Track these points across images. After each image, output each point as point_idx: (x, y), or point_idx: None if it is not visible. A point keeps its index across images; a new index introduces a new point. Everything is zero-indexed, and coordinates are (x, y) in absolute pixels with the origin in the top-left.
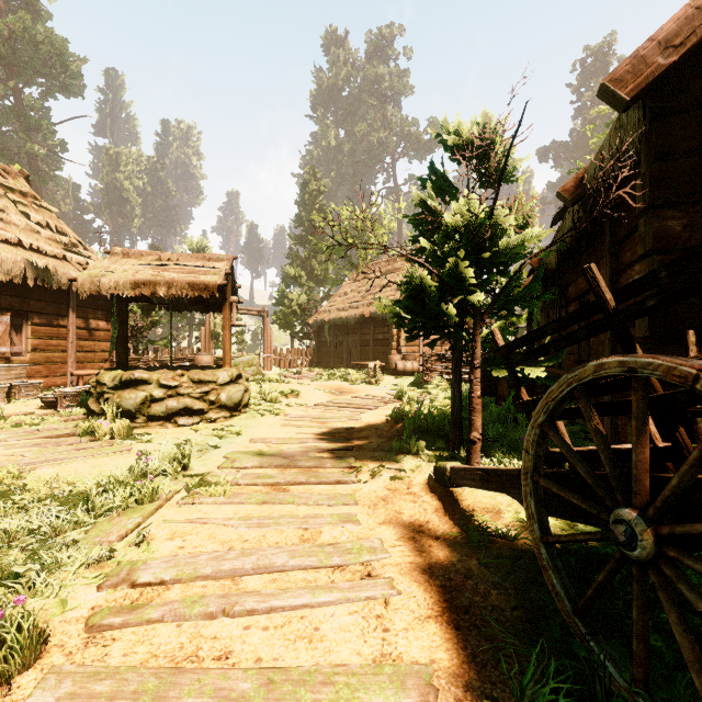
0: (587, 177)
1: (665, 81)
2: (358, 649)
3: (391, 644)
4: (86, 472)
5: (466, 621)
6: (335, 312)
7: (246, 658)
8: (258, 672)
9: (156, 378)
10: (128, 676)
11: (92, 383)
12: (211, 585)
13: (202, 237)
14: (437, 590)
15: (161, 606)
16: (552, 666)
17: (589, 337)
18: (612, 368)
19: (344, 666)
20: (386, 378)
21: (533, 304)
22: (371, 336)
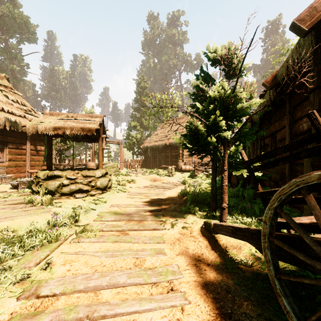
0: (278, 75)
1: None
2: None
3: None
4: (25, 224)
5: None
6: (152, 142)
7: None
8: None
9: (65, 175)
10: None
11: (34, 177)
12: (82, 296)
13: (91, 108)
14: (211, 301)
15: (51, 313)
16: None
17: (310, 156)
18: None
19: None
20: (177, 173)
21: (252, 138)
22: (169, 153)
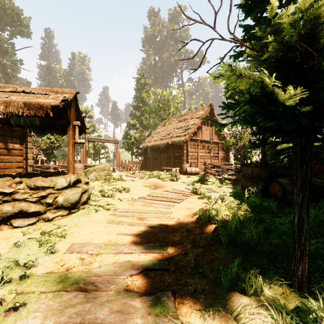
0: None
1: None
2: None
3: None
4: None
5: None
6: (153, 141)
7: None
8: None
9: None
10: None
11: None
12: None
13: (87, 105)
14: None
15: None
16: None
17: None
18: None
19: None
20: (181, 177)
21: None
22: (172, 154)
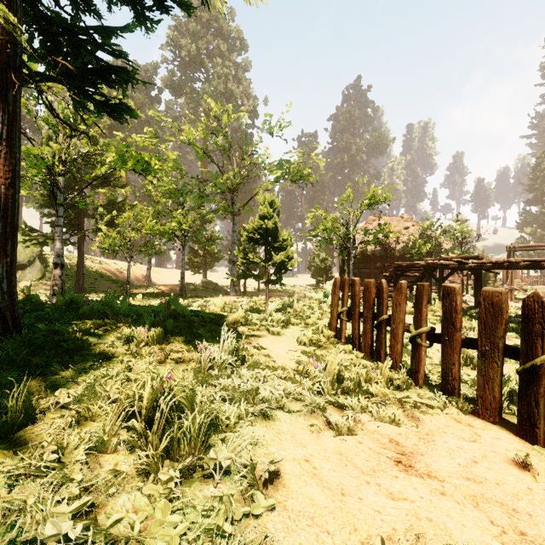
0: None
1: None
2: None
3: None
4: None
5: None
6: None
7: None
8: None
9: None
10: None
11: None
12: None
13: (461, 215)
14: None
15: None
16: None
17: None
18: None
19: None
20: None
21: None
22: None
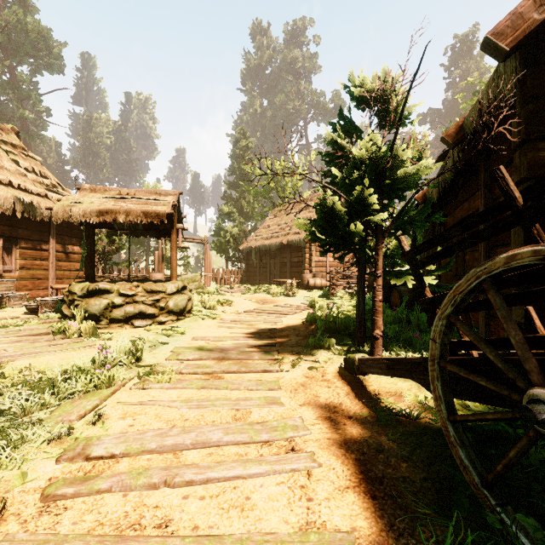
0: (466, 123)
1: (538, 35)
2: (285, 518)
3: (314, 513)
4: (55, 363)
5: (381, 491)
6: (260, 240)
7: (184, 526)
8: (194, 540)
9: (116, 289)
10: (75, 544)
11: (65, 292)
12: (155, 458)
13: (156, 183)
14: (353, 463)
15: (110, 477)
16: (469, 537)
17: (496, 234)
18: (525, 257)
19: (274, 534)
20: (301, 292)
21: (424, 226)
22: (288, 259)
